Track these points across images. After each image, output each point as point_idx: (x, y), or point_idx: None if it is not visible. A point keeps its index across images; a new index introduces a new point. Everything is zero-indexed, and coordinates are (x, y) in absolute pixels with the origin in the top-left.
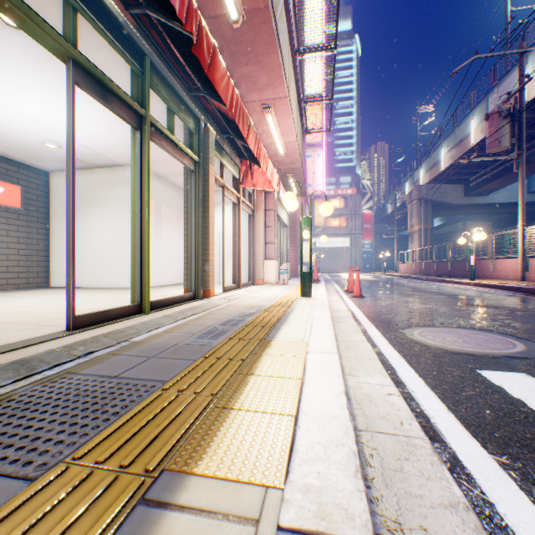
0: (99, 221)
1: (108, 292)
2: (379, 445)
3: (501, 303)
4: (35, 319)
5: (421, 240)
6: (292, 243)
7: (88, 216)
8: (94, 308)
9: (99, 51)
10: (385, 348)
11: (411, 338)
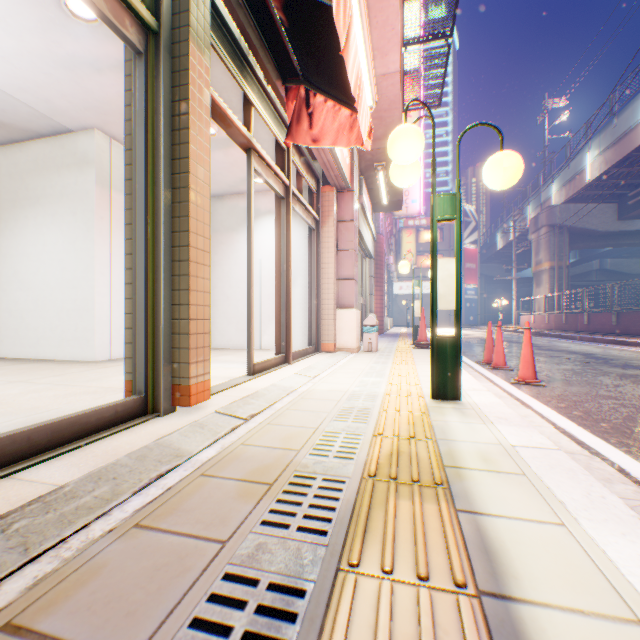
0: (33, 238)
1: (23, 371)
2: None
3: None
4: None
5: (553, 282)
6: (376, 286)
7: (15, 228)
8: None
9: None
10: None
11: None
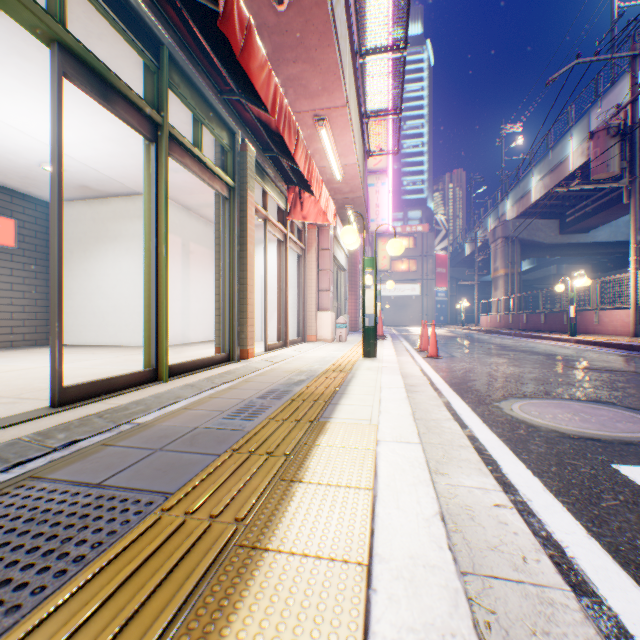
0: (112, 264)
1: (122, 351)
2: (497, 603)
3: (616, 366)
4: (16, 390)
5: (507, 287)
6: (352, 291)
7: (98, 256)
8: (99, 374)
9: (102, 40)
10: (479, 429)
11: (511, 414)
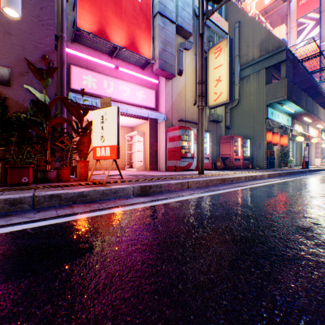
0: None
1: None
2: None
3: None
4: None
5: None
6: None
7: None
8: None
9: None
10: None
11: None
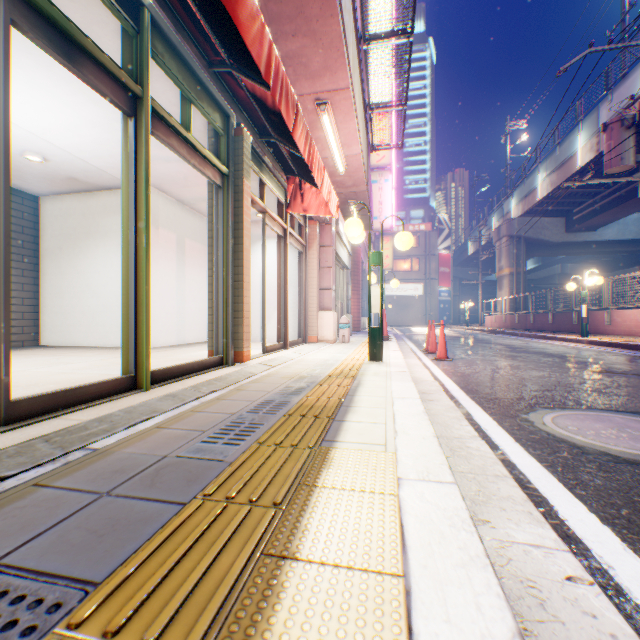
0: (102, 260)
1: (111, 353)
2: None
3: None
4: None
5: (512, 286)
6: (354, 290)
7: (88, 253)
8: (75, 380)
9: (73, 0)
10: (513, 451)
11: (546, 430)
